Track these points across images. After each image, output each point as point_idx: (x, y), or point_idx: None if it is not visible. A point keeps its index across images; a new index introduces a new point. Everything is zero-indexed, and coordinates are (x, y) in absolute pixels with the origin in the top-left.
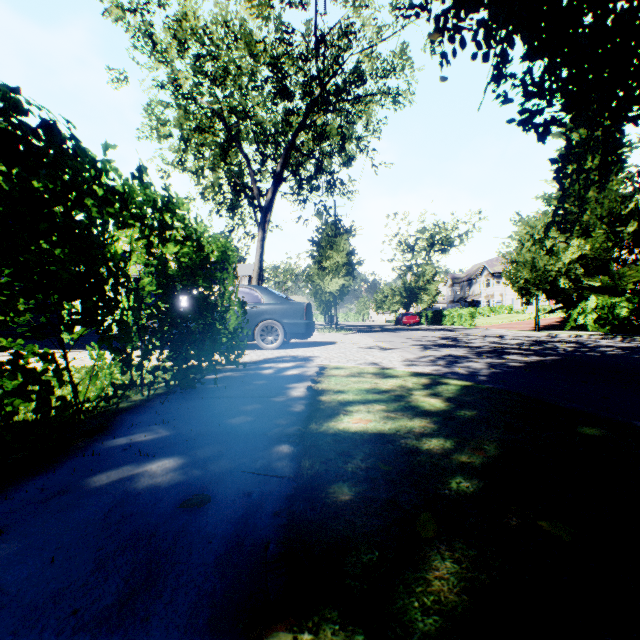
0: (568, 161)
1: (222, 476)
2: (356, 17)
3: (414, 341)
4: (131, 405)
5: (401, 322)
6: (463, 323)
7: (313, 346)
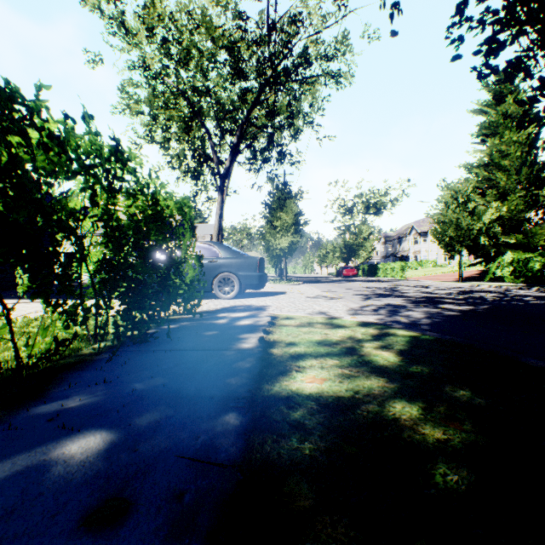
0: (537, 102)
1: (152, 463)
2: (303, 7)
3: (355, 291)
4: (78, 360)
5: (341, 274)
6: (395, 275)
7: (265, 296)
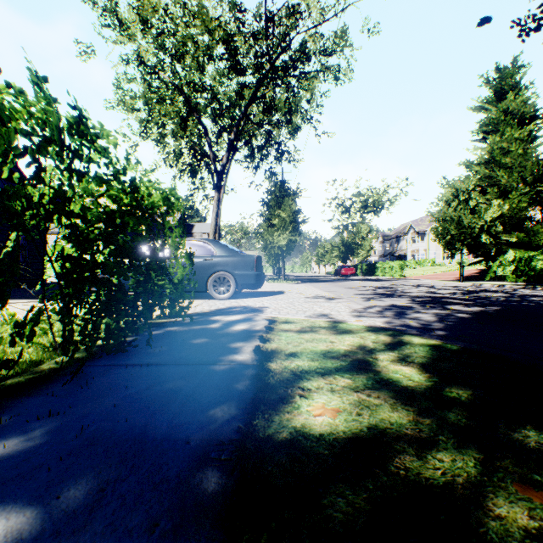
0: None
1: None
2: (302, 0)
3: (355, 291)
4: (31, 379)
5: (340, 273)
6: (394, 274)
7: (263, 296)
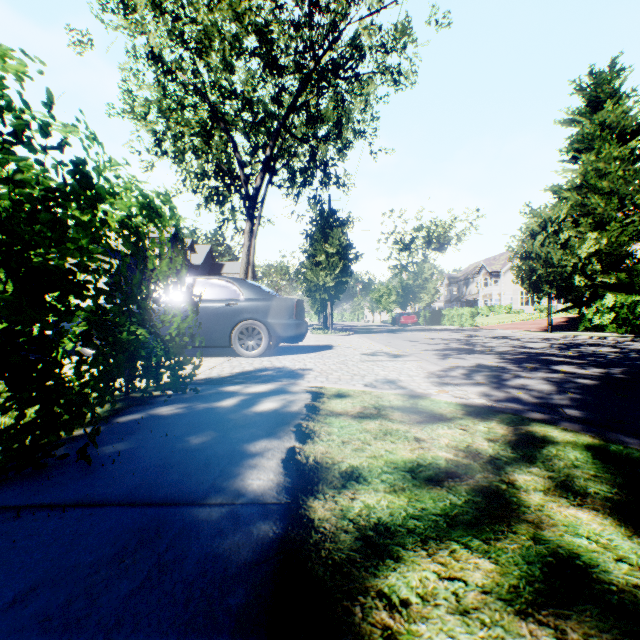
0: None
1: None
2: None
3: (423, 344)
4: None
5: (398, 322)
6: (463, 323)
7: (305, 352)
